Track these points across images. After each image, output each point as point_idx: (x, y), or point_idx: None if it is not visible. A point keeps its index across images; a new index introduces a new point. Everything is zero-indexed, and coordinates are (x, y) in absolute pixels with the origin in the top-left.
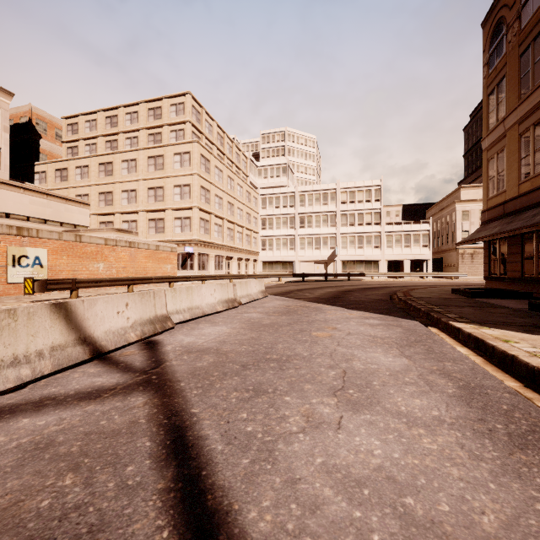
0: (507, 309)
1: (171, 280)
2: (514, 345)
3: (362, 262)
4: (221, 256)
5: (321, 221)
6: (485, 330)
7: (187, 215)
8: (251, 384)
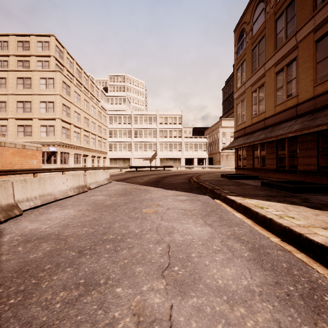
0: (251, 185)
1: (35, 171)
2: (267, 210)
3: (171, 159)
4: (79, 154)
5: (148, 134)
6: (247, 200)
7: (51, 124)
8: (84, 275)
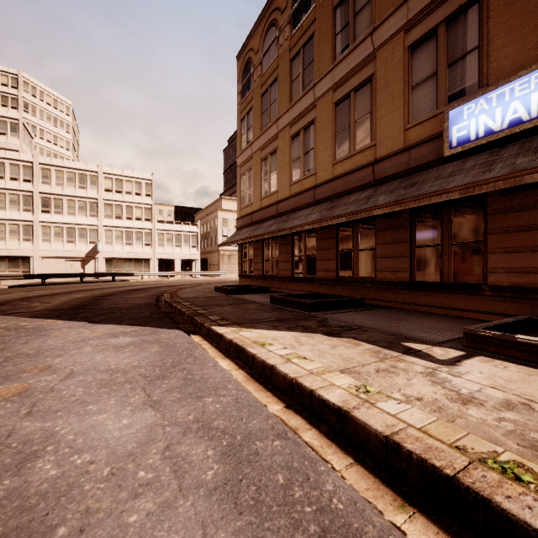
0: (257, 304)
1: None
2: (270, 349)
3: (131, 261)
4: None
5: (77, 208)
6: (244, 332)
7: None
8: None
